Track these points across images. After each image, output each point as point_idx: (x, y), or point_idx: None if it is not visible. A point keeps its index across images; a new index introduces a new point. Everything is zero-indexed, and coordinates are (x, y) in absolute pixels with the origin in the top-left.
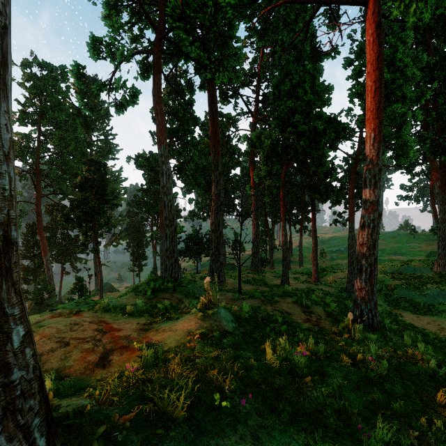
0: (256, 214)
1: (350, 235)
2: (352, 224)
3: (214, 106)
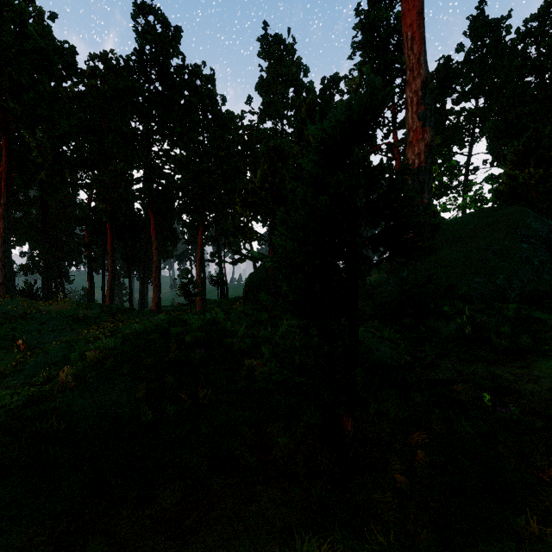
0: (91, 272)
1: (142, 285)
2: (143, 279)
3: (45, 206)
